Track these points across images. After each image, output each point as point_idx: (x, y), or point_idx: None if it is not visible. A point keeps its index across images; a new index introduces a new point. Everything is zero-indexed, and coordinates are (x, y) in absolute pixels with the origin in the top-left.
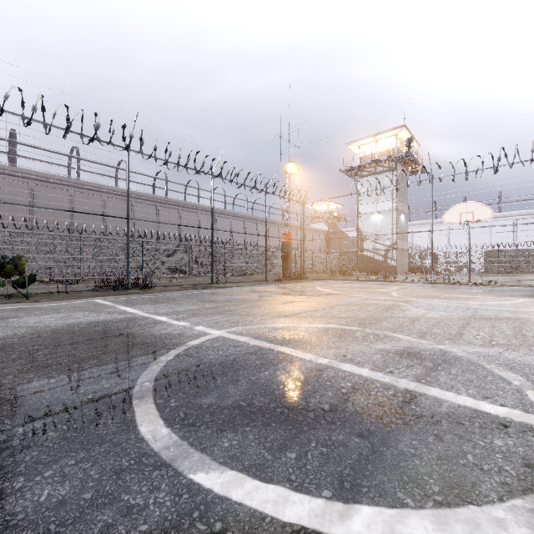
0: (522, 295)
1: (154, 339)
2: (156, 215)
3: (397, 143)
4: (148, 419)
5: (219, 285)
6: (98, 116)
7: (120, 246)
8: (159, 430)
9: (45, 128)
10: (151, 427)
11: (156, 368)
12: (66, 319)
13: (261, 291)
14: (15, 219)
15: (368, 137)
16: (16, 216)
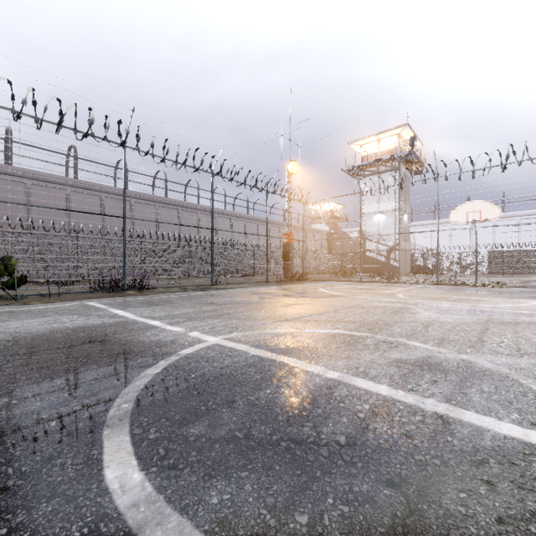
0: (535, 297)
1: (143, 347)
2: (155, 215)
3: (400, 143)
4: (119, 458)
5: (219, 287)
6: (92, 110)
7: (118, 246)
8: (130, 475)
9: (37, 122)
10: (120, 471)
11: (139, 384)
12: (51, 323)
13: (262, 293)
14: (11, 219)
15: (370, 136)
16: (12, 216)
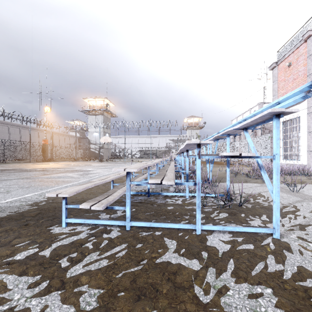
0: (106, 163)
1: None
2: None
3: (105, 103)
4: None
5: (1, 164)
6: None
7: None
8: None
9: None
10: None
11: None
12: None
13: (22, 164)
14: None
15: (92, 98)
16: None
